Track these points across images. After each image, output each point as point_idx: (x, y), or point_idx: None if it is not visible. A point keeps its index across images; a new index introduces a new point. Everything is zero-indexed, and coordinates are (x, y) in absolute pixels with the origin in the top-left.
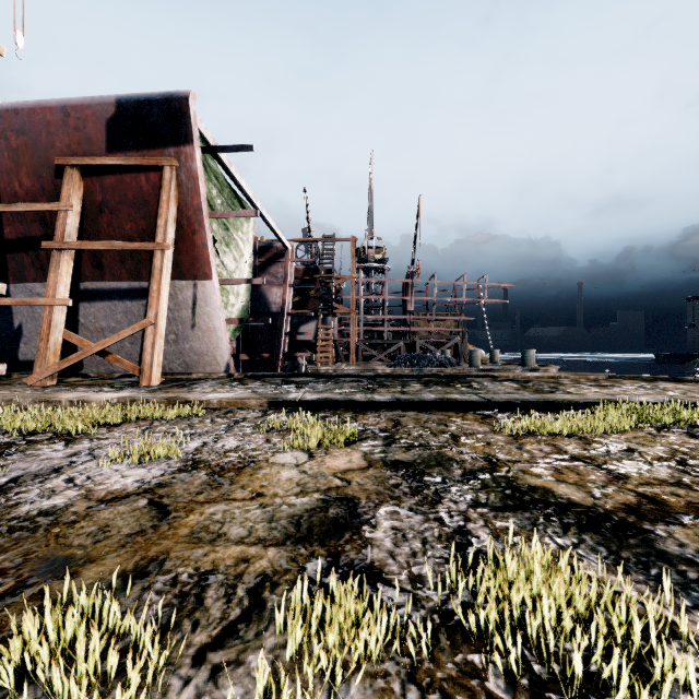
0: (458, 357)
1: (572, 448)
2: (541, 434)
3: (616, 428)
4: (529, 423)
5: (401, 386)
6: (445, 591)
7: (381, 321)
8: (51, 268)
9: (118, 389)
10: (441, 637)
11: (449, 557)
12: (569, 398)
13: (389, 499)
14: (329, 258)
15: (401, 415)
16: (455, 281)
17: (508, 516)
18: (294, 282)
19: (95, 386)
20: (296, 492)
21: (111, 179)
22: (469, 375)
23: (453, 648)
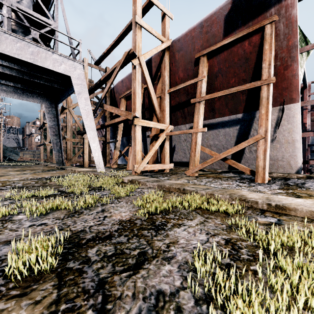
0: None
1: None
2: None
3: None
4: None
5: None
6: None
7: None
8: (195, 112)
9: (248, 184)
10: None
11: None
12: None
13: None
14: None
15: None
16: None
17: None
18: None
19: (223, 179)
20: None
21: (224, 54)
22: None
23: None
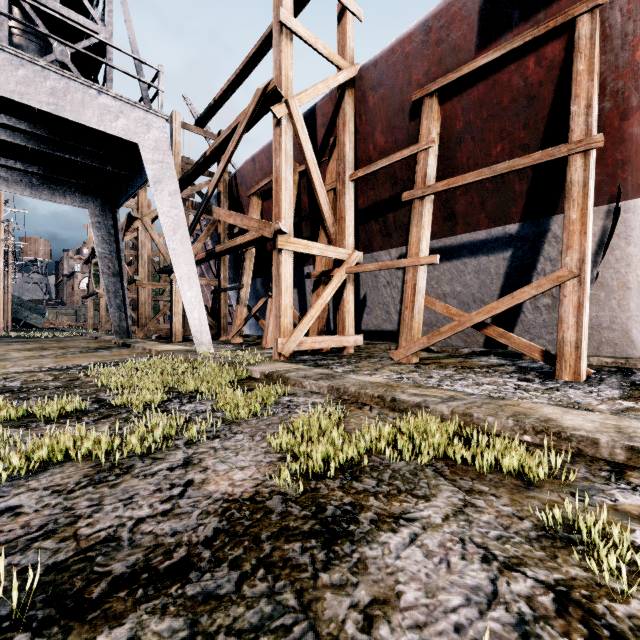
0: None
1: None
2: None
3: None
4: None
5: None
6: None
7: None
8: (413, 221)
9: (542, 385)
10: None
11: None
12: None
13: None
14: None
15: None
16: None
17: None
18: None
19: (479, 371)
20: None
21: (479, 89)
22: None
23: None
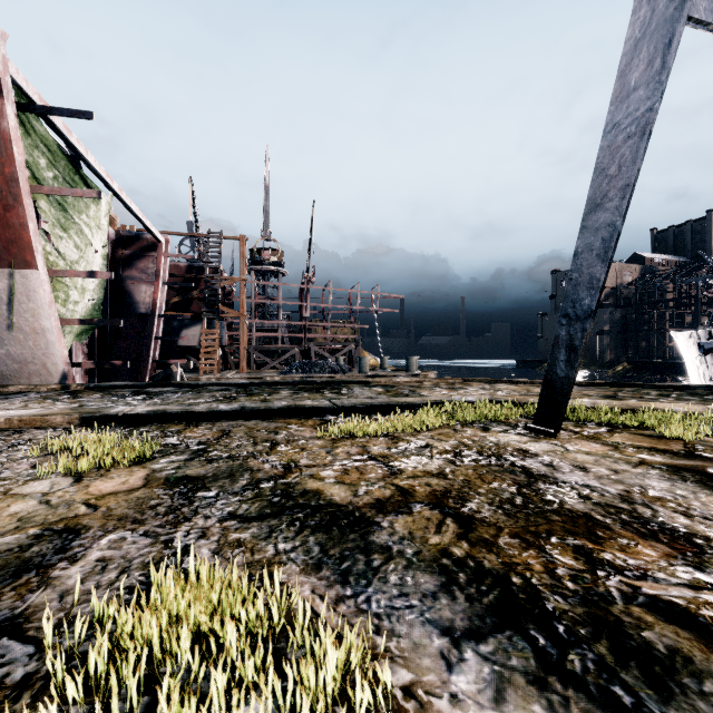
0: (352, 364)
1: (378, 448)
2: (362, 436)
3: (432, 426)
4: (351, 426)
5: (268, 393)
6: (90, 631)
7: (277, 327)
8: None
9: None
10: (26, 695)
11: (137, 586)
12: (411, 400)
13: (129, 524)
14: (215, 256)
15: (238, 425)
16: (351, 289)
17: (252, 526)
18: (174, 280)
19: None
20: (7, 529)
21: None
22: (344, 381)
23: (29, 707)
